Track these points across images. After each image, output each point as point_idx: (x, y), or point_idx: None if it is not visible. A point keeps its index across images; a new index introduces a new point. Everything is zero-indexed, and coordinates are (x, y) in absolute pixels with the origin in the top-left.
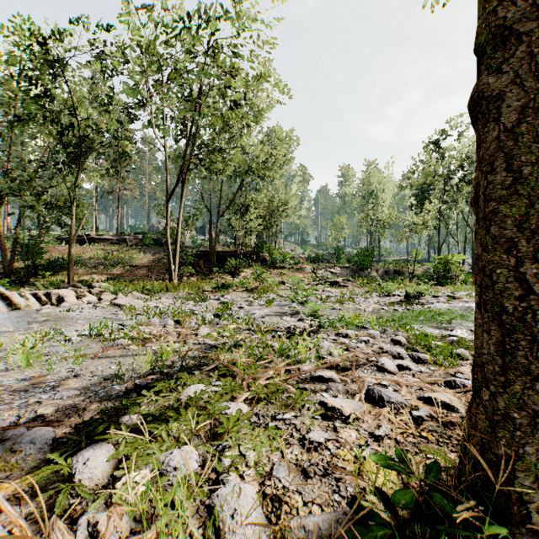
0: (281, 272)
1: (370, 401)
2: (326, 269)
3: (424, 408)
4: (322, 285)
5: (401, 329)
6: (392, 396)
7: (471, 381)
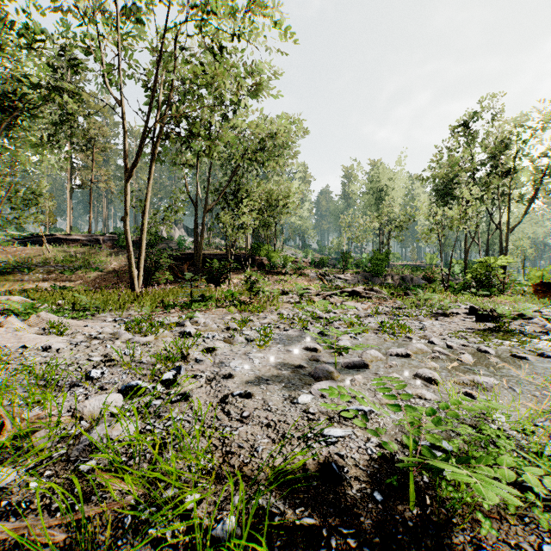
0: (282, 278)
1: None
2: (334, 274)
3: None
4: (339, 298)
5: None
6: None
7: None
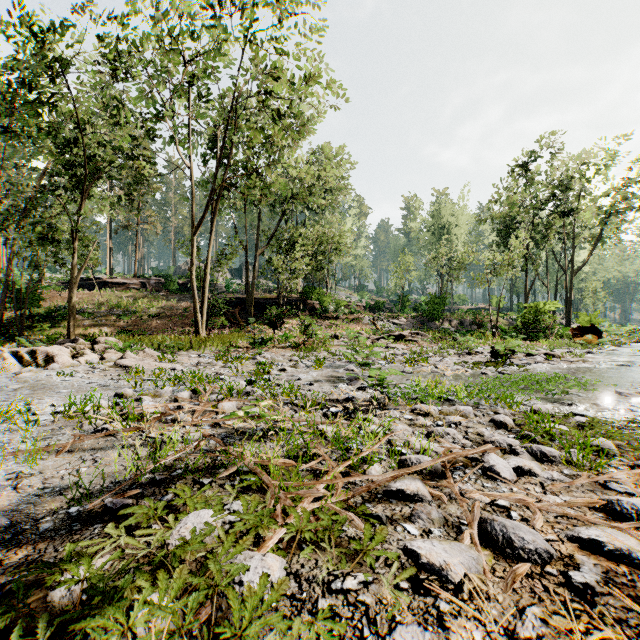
0: (334, 323)
1: (489, 543)
2: (388, 319)
3: (586, 562)
4: (385, 340)
5: (499, 403)
6: (527, 537)
7: (636, 497)
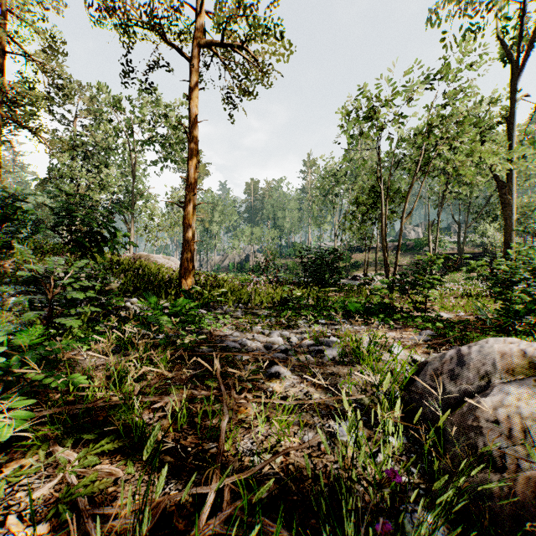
0: None
1: None
2: None
3: None
4: None
5: None
6: None
7: None
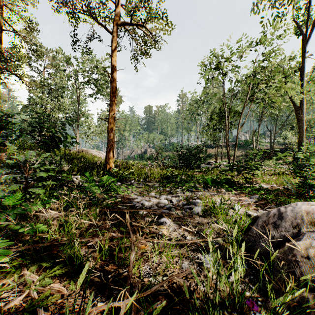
0: None
1: None
2: None
3: None
4: None
5: None
6: None
7: None
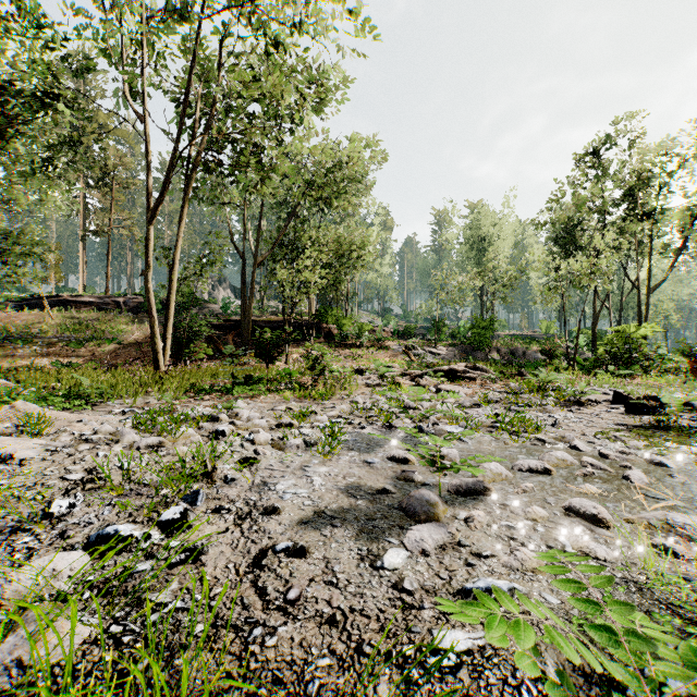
0: (356, 353)
1: None
2: (423, 348)
3: None
4: (433, 379)
5: None
6: None
7: None
